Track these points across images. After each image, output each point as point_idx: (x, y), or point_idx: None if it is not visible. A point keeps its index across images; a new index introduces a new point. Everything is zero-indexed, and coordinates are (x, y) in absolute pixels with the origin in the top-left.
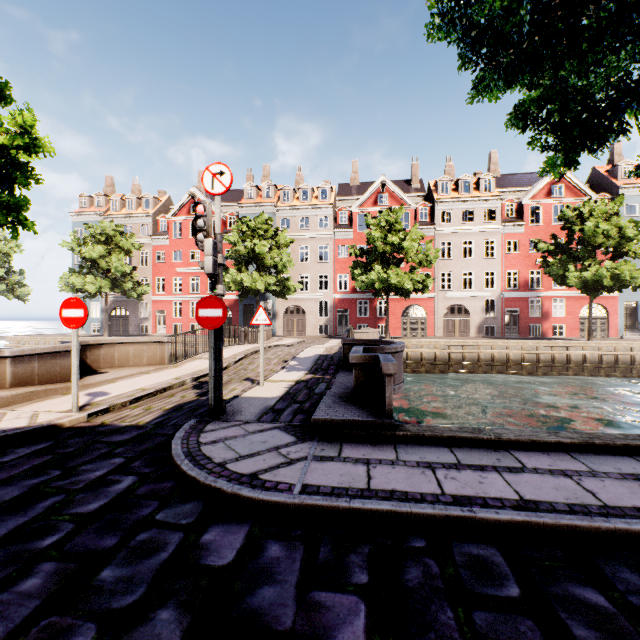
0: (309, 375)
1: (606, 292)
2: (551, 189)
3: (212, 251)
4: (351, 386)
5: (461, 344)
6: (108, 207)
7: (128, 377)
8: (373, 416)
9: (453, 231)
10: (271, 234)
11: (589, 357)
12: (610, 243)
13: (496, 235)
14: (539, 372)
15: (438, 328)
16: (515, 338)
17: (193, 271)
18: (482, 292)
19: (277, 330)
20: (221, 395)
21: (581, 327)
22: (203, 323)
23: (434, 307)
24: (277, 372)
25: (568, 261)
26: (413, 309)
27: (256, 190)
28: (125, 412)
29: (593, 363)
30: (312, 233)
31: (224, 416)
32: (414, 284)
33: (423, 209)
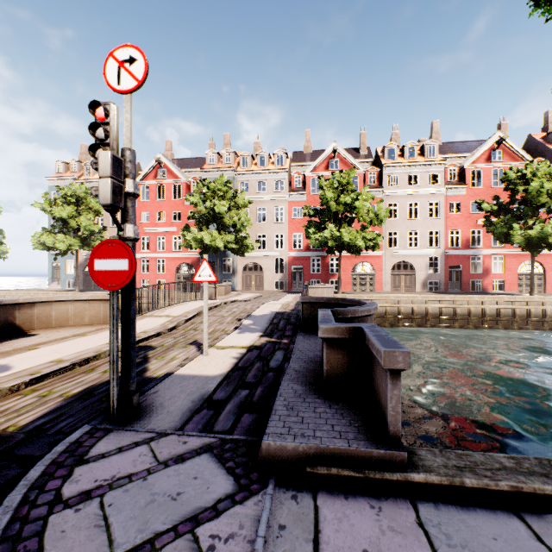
0: (264, 338)
1: (549, 249)
2: (491, 154)
3: (110, 170)
4: (314, 357)
5: (410, 299)
6: (82, 172)
7: (56, 341)
8: (365, 436)
9: (399, 193)
10: (230, 196)
11: (533, 311)
12: (551, 203)
13: (440, 197)
14: (485, 326)
15: (385, 283)
16: (458, 293)
17: (159, 231)
18: (427, 250)
19: (236, 285)
20: (131, 386)
21: (519, 282)
22: (100, 280)
23: (382, 264)
24: (228, 334)
25: (512, 220)
26: (362, 266)
27: (217, 156)
28: (8, 402)
29: (537, 317)
30: (269, 196)
31: (135, 417)
32: (366, 242)
33: (371, 173)
